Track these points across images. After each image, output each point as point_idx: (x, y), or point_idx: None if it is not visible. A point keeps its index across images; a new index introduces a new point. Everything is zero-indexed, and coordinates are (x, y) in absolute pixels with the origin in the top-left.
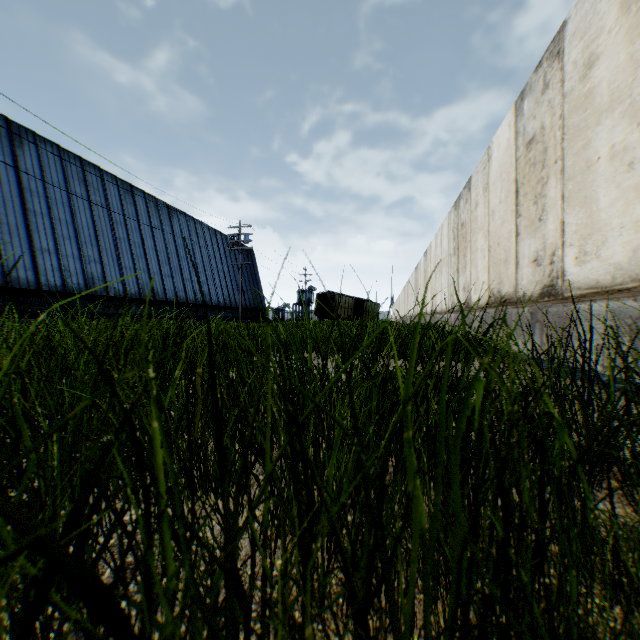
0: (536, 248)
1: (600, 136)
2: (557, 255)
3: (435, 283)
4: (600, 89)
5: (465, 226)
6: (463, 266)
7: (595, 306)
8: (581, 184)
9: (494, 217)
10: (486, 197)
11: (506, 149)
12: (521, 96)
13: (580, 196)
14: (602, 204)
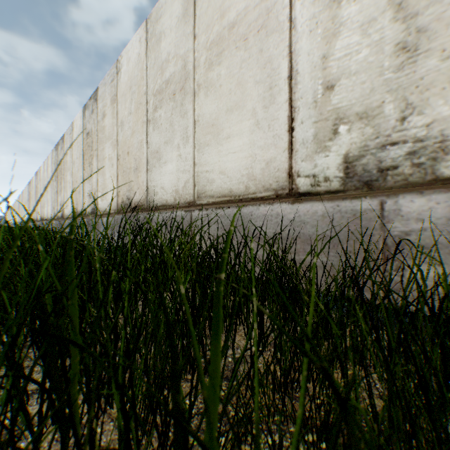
0: (90, 189)
1: (107, 148)
2: (96, 194)
3: (44, 198)
4: (107, 129)
5: (62, 164)
6: (61, 190)
7: (105, 219)
8: (103, 165)
9: (75, 165)
10: (72, 151)
11: (80, 130)
12: (85, 107)
13: (102, 170)
14: (107, 177)
